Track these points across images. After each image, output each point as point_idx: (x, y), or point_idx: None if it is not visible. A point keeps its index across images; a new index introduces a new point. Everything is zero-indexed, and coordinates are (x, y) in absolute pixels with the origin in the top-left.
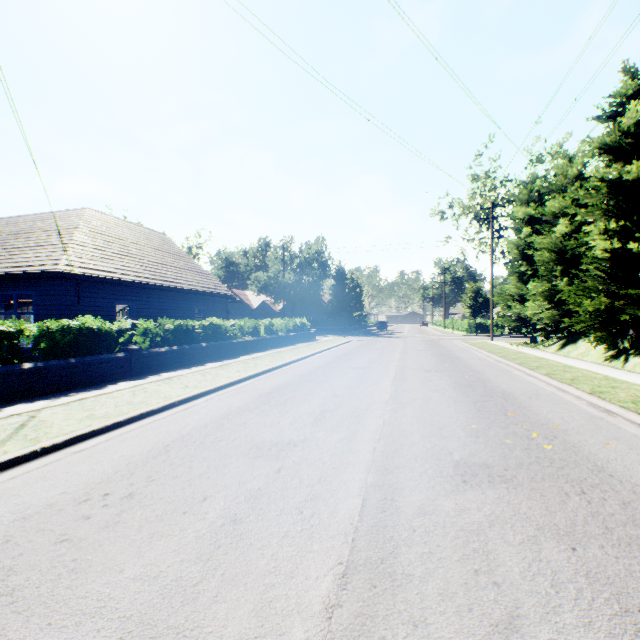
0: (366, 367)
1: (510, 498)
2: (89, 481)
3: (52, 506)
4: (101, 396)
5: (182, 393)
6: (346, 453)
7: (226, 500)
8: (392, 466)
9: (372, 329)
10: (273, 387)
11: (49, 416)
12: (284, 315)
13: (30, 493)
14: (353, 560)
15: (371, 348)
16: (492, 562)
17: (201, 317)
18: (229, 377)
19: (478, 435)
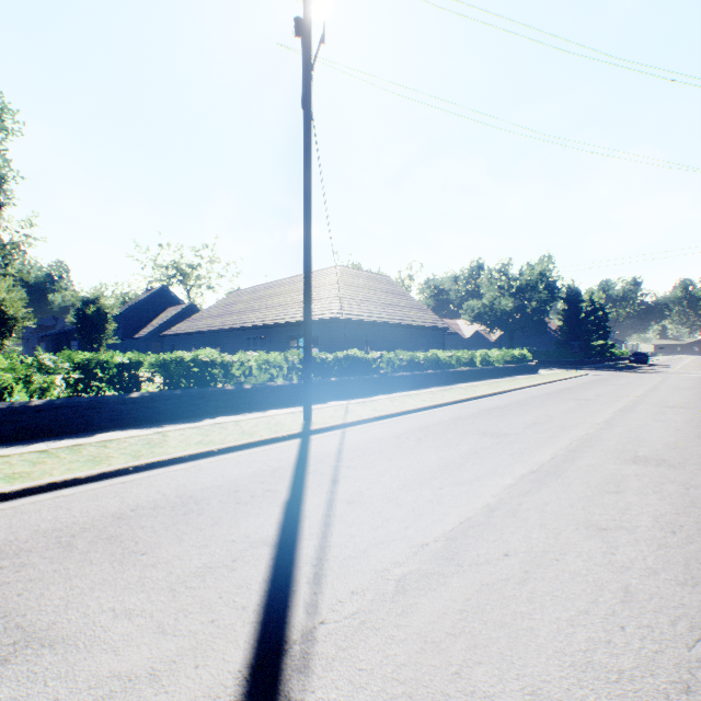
0: (590, 399)
1: (664, 471)
2: (396, 433)
3: (387, 438)
4: (373, 401)
5: (423, 403)
6: (546, 442)
7: (469, 447)
8: (580, 450)
9: (622, 362)
10: (491, 406)
11: (355, 407)
12: (500, 345)
13: (373, 433)
14: (538, 469)
15: (607, 383)
16: (622, 482)
17: (419, 348)
18: (453, 397)
19: (675, 448)
